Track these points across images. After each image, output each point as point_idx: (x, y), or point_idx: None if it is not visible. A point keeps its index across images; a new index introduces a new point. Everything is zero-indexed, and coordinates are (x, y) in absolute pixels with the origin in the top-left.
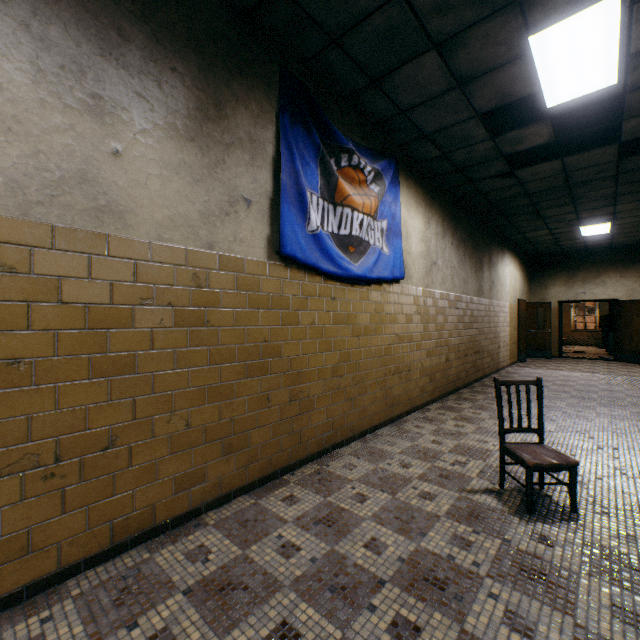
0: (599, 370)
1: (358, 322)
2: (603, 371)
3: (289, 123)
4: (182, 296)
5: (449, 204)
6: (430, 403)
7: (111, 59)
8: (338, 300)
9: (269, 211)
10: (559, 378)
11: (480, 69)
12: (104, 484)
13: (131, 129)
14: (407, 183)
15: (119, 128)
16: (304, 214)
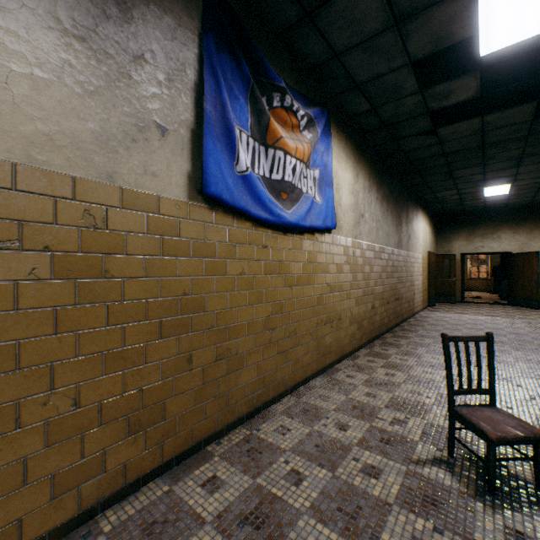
0: (499, 314)
1: (291, 272)
2: (503, 315)
3: (214, 48)
4: (66, 238)
5: (374, 161)
6: (358, 349)
7: None
8: (270, 248)
9: (190, 144)
10: (468, 322)
11: (420, 3)
12: None
13: None
14: (338, 135)
15: None
16: (232, 152)
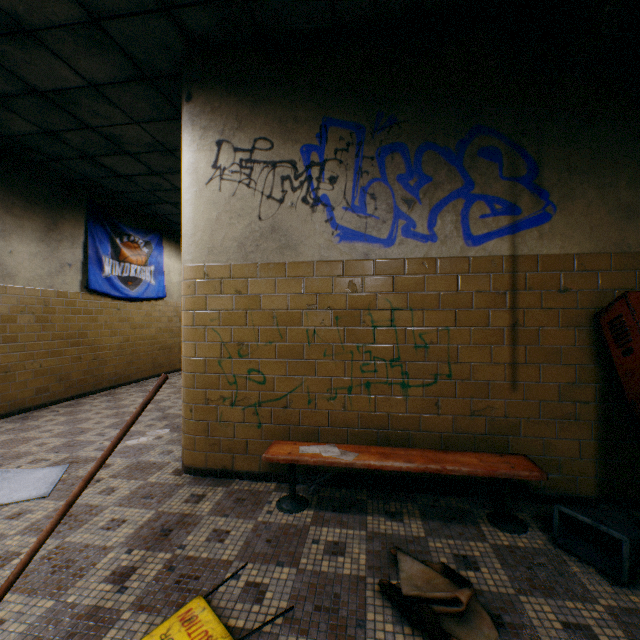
0: None
1: (135, 321)
2: None
3: (93, 224)
4: (39, 310)
5: None
6: None
7: (9, 214)
8: (122, 310)
9: (82, 268)
10: None
11: None
12: (7, 387)
13: (17, 241)
14: (170, 243)
15: (12, 242)
16: (102, 268)
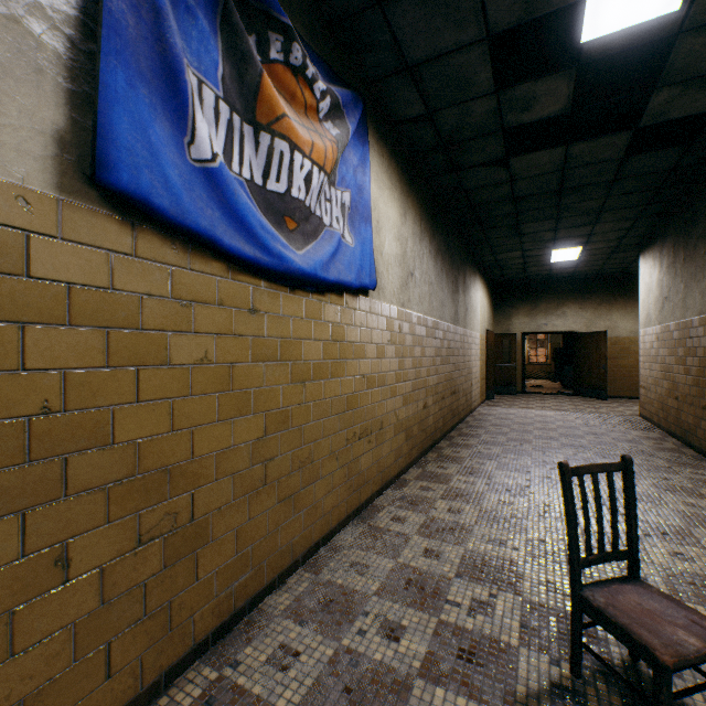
0: (568, 407)
1: (303, 357)
2: (572, 408)
3: None
4: None
5: (427, 199)
6: (407, 469)
7: None
8: (264, 315)
9: (63, 66)
10: (536, 419)
11: None
12: None
13: None
14: (379, 147)
15: None
16: (180, 117)
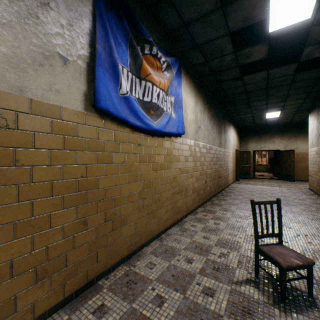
0: (274, 184)
1: (156, 161)
2: (276, 185)
3: (104, 8)
4: None
5: (206, 94)
6: (197, 208)
7: None
8: (143, 146)
9: (86, 72)
10: (258, 189)
11: None
12: None
13: None
14: (185, 77)
15: None
16: (117, 80)
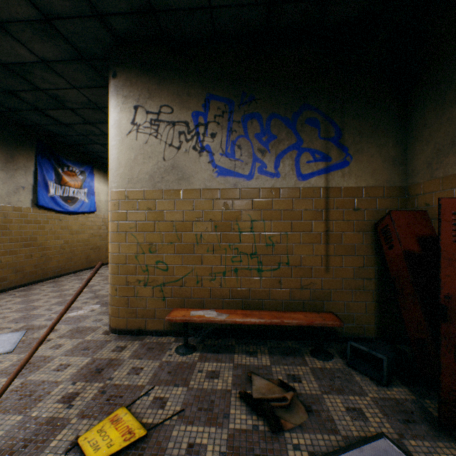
0: None
1: (73, 229)
2: None
3: (41, 158)
4: None
5: None
6: None
7: None
8: (63, 220)
9: (33, 190)
10: None
11: None
12: None
13: None
14: (99, 172)
15: None
16: (48, 190)
